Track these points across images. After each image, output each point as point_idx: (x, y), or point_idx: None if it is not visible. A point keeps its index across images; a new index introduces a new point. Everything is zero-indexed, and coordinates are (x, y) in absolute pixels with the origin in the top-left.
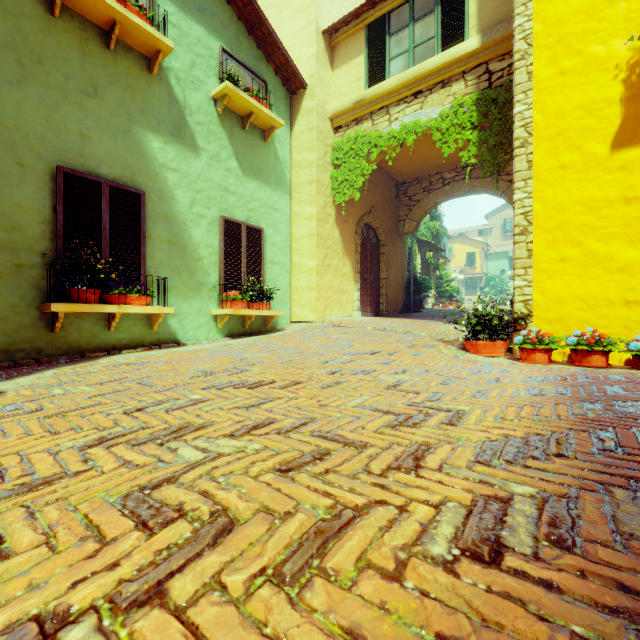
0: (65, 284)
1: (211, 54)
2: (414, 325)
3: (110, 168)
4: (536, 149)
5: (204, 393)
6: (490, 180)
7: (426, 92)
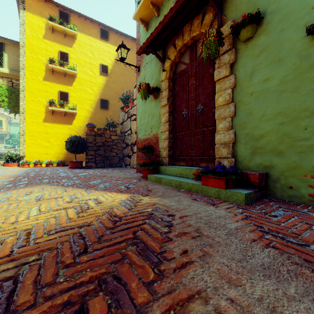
0: None
1: None
2: None
3: None
4: (26, 115)
5: None
6: None
7: None
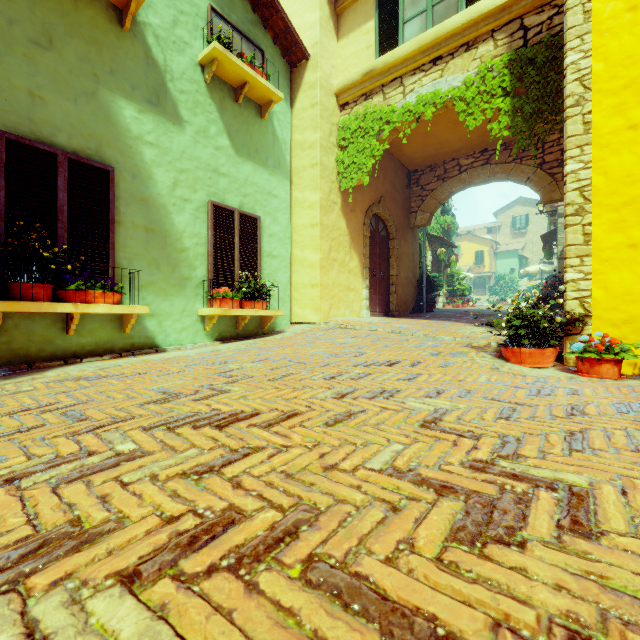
0: (8, 277)
1: (198, 12)
2: (432, 327)
3: (69, 137)
4: (596, 107)
5: (143, 438)
6: (513, 165)
7: (447, 57)
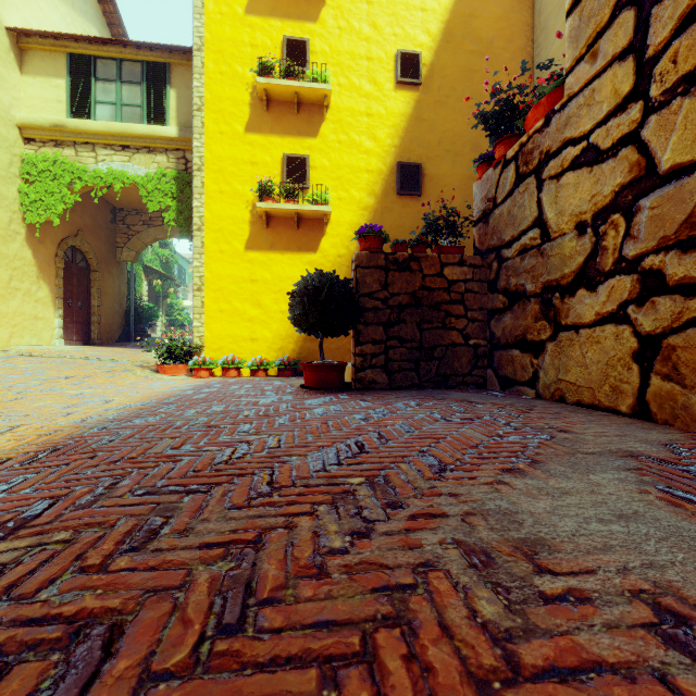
0: None
1: None
2: (124, 354)
3: None
4: (207, 235)
5: None
6: None
7: (134, 150)
